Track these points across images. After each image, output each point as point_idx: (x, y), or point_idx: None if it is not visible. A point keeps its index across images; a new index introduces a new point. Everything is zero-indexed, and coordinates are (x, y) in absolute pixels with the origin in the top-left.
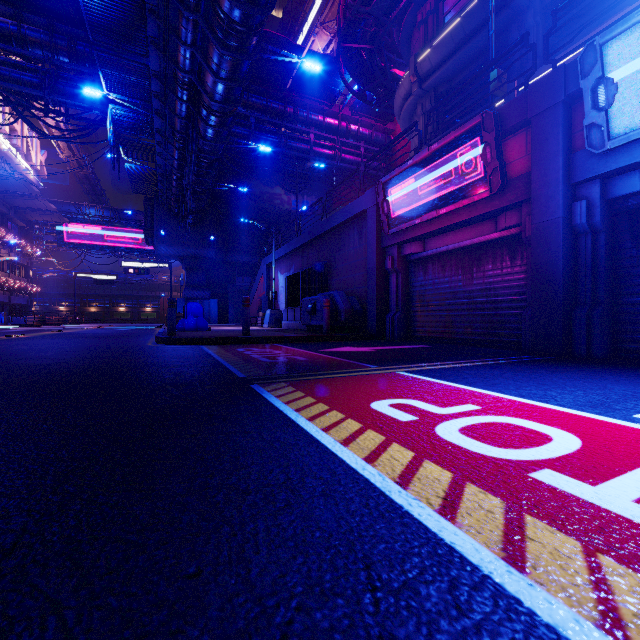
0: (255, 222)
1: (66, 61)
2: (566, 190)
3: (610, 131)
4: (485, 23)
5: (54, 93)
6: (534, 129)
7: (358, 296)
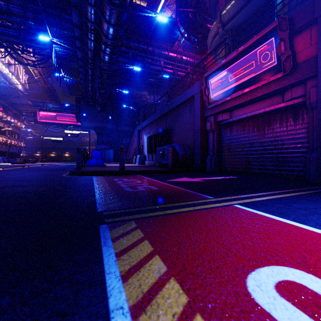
0: (131, 107)
1: (32, 24)
2: None
3: None
4: None
5: (26, 40)
6: (320, 24)
7: (189, 146)
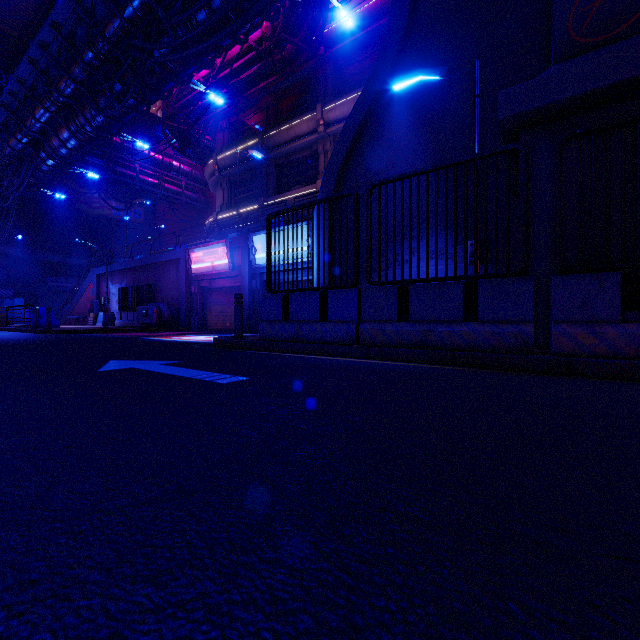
0: (90, 243)
1: None
2: (250, 276)
3: (256, 262)
4: (252, 157)
5: None
6: (242, 251)
7: (176, 306)
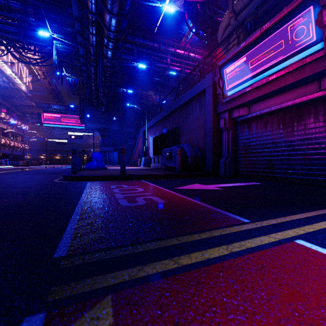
0: (135, 106)
1: (33, 20)
2: None
3: None
4: None
5: (26, 38)
6: None
7: (199, 147)
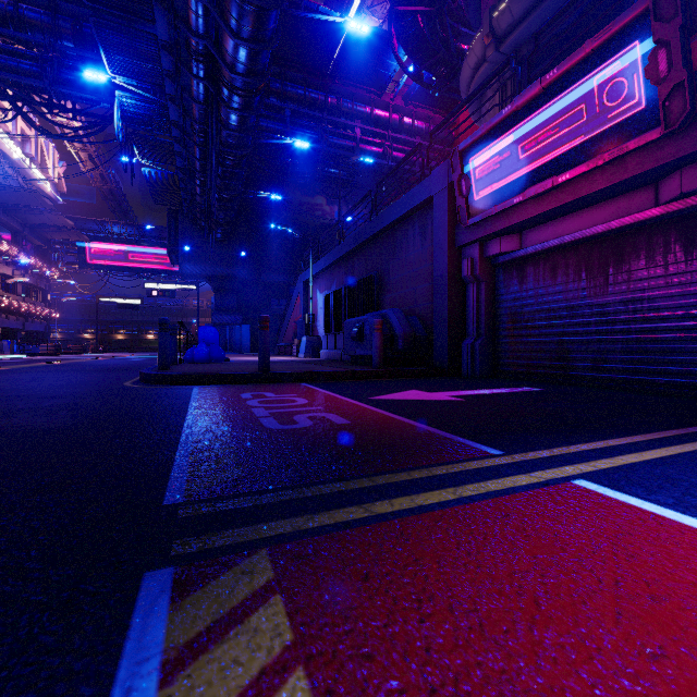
0: (288, 229)
1: (71, 46)
2: None
3: None
4: None
5: (57, 84)
6: None
7: (420, 316)
